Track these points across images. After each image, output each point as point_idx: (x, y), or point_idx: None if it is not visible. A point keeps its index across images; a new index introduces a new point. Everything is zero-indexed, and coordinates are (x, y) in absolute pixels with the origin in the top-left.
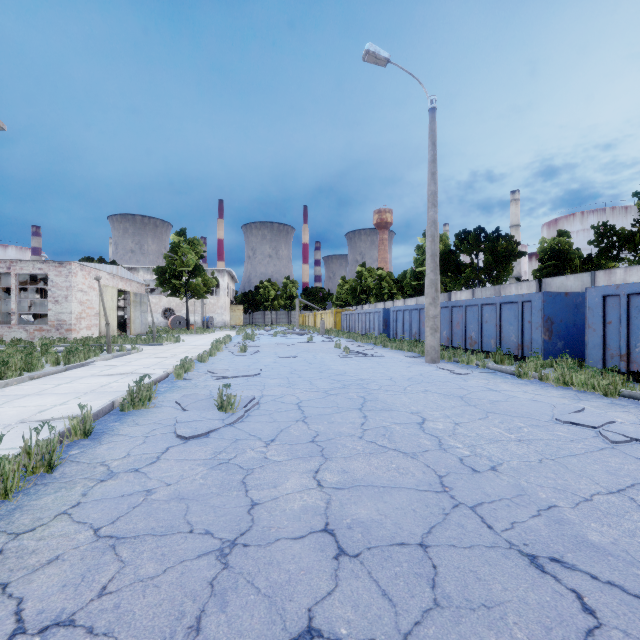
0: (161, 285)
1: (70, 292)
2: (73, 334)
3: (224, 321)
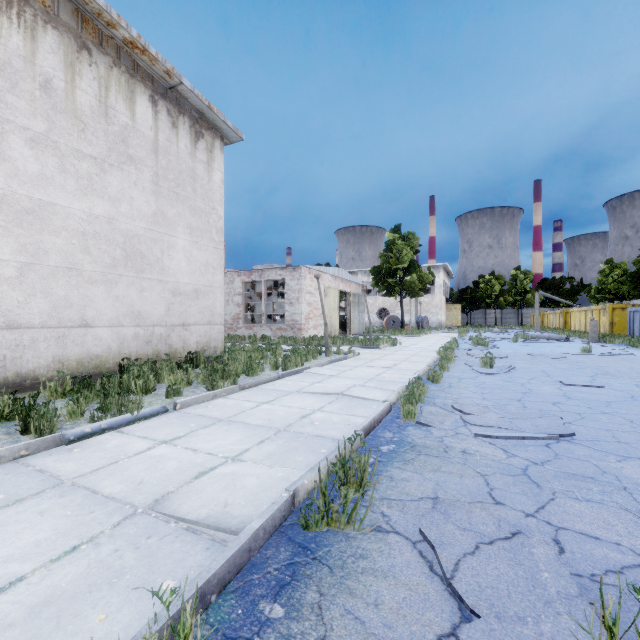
0: (376, 285)
1: (300, 294)
2: (303, 333)
3: (439, 321)
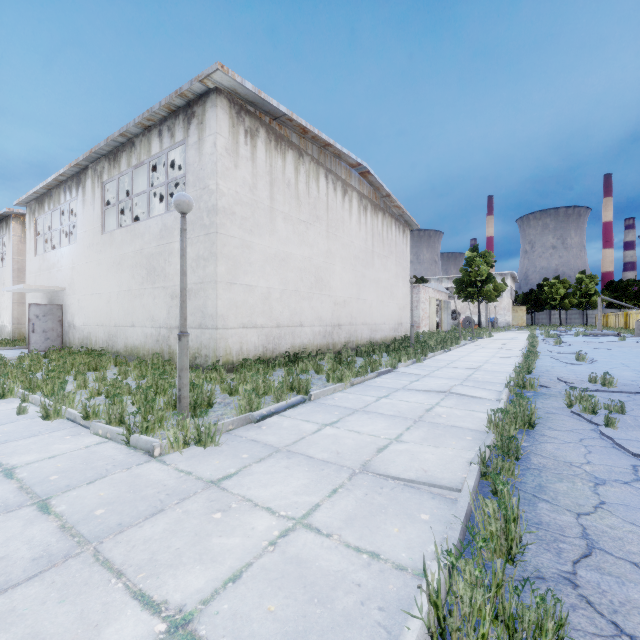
0: (458, 293)
1: (418, 304)
2: (420, 330)
3: (506, 321)
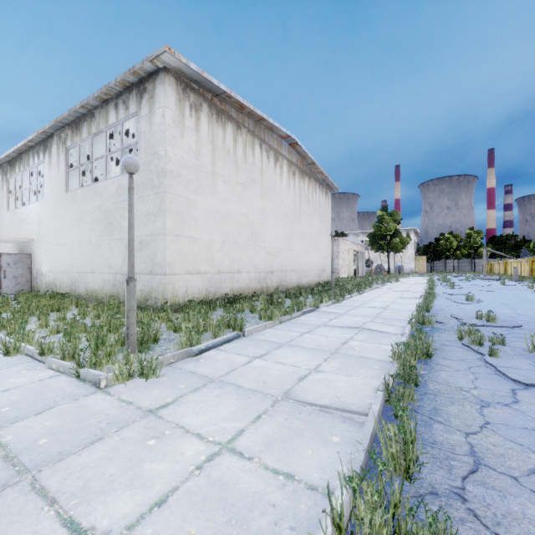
0: (371, 245)
1: (338, 254)
2: (340, 275)
3: (410, 269)
